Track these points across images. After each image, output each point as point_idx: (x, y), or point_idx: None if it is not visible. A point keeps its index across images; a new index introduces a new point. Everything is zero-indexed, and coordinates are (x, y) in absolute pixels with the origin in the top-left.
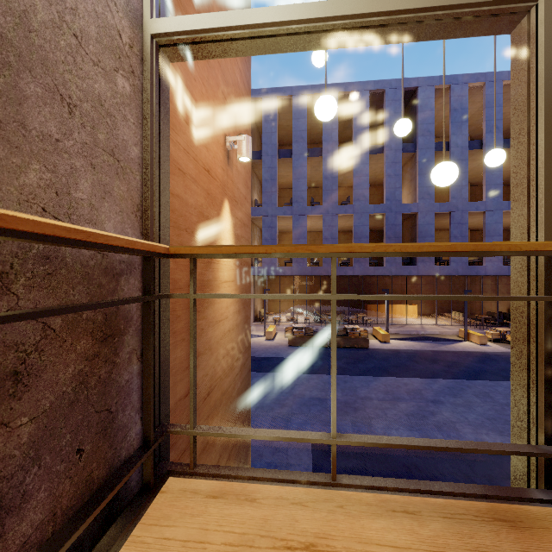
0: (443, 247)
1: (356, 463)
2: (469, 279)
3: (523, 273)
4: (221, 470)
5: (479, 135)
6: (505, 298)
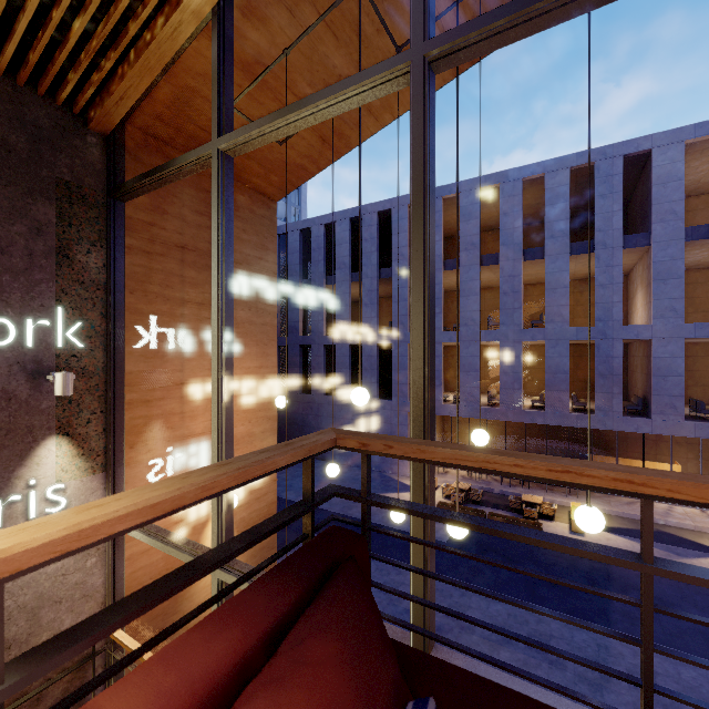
0: None
1: None
2: None
3: None
4: None
5: None
6: None
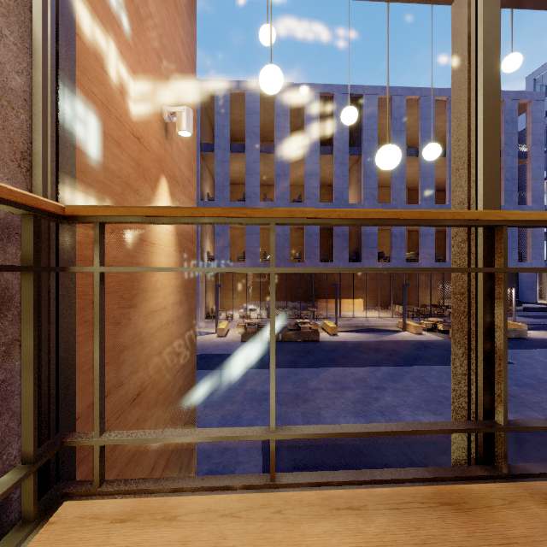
0: (389, 213)
1: (306, 454)
2: (407, 275)
3: (463, 247)
4: (136, 484)
5: (415, 145)
6: (449, 269)
